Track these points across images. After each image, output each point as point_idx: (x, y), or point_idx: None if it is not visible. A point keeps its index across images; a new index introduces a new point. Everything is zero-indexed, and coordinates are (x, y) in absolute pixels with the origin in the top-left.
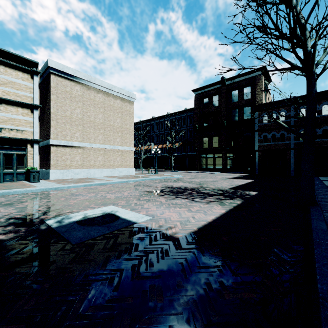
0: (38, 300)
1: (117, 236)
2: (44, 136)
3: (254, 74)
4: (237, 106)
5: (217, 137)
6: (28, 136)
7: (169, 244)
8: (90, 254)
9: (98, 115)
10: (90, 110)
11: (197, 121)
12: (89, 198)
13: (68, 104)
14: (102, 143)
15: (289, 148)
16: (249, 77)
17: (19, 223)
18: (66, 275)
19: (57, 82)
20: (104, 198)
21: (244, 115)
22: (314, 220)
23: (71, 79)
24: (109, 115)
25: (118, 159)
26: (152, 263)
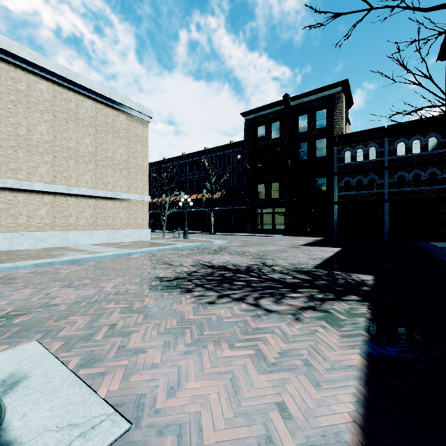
0: None
1: None
2: None
3: (331, 91)
4: (307, 138)
5: (277, 183)
6: None
7: None
8: None
9: (83, 138)
10: (68, 129)
11: (248, 159)
12: (3, 307)
13: (22, 114)
14: (91, 187)
15: (382, 199)
16: (324, 96)
17: None
18: None
19: None
20: (42, 306)
21: (317, 151)
22: None
23: (29, 70)
24: (106, 140)
25: (122, 214)
26: None
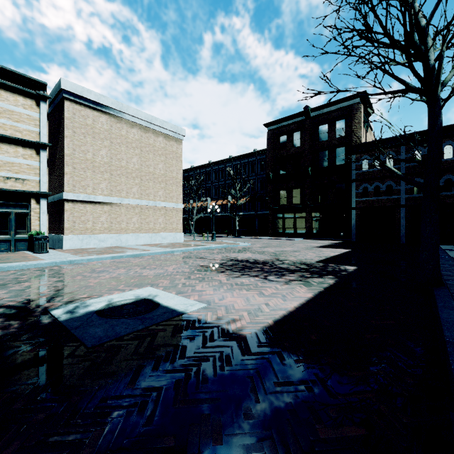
0: (25, 442)
1: (155, 333)
2: (56, 187)
3: (350, 102)
4: (327, 146)
5: (298, 190)
6: (33, 188)
7: (232, 346)
8: (113, 364)
9: (132, 158)
10: (121, 151)
11: (271, 167)
12: (118, 276)
13: (89, 142)
14: (137, 198)
15: (398, 205)
16: (343, 107)
17: (11, 314)
18: (73, 398)
19: (74, 111)
20: (139, 276)
21: (336, 159)
22: (443, 308)
23: (94, 108)
24: (148, 158)
25: (161, 220)
26: (206, 378)
